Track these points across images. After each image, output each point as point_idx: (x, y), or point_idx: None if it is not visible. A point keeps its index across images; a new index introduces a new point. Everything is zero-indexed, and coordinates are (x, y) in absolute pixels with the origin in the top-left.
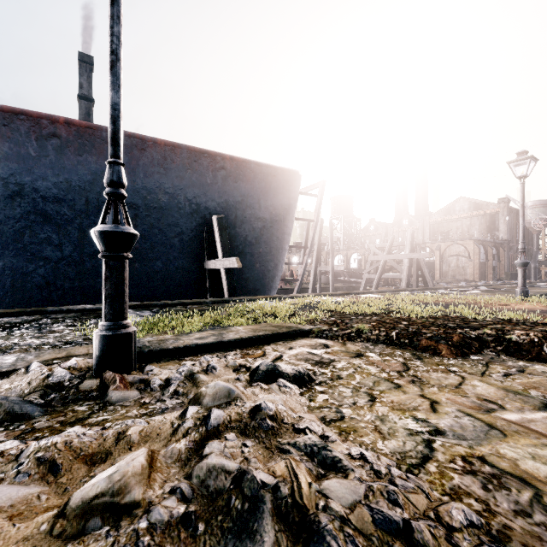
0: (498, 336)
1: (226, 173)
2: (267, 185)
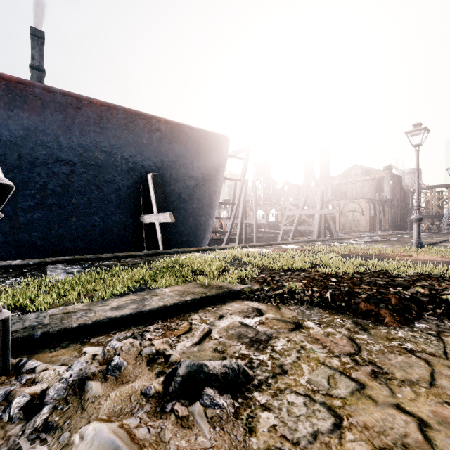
0: (433, 296)
1: (161, 135)
2: (200, 147)
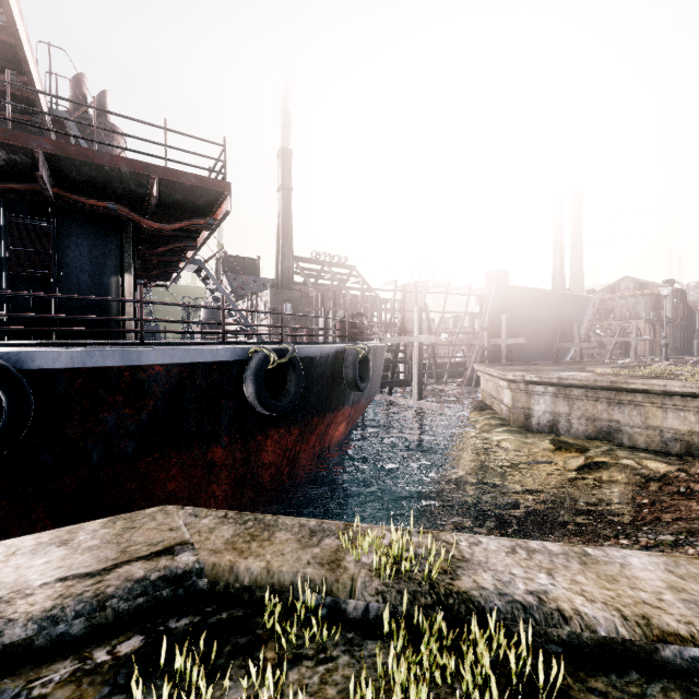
0: None
1: (571, 302)
2: (582, 305)
